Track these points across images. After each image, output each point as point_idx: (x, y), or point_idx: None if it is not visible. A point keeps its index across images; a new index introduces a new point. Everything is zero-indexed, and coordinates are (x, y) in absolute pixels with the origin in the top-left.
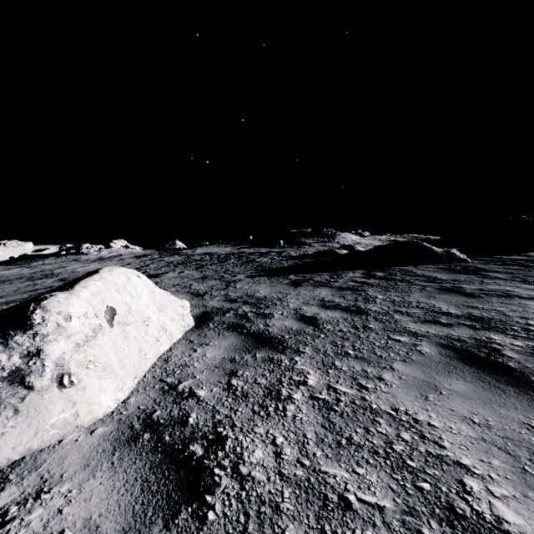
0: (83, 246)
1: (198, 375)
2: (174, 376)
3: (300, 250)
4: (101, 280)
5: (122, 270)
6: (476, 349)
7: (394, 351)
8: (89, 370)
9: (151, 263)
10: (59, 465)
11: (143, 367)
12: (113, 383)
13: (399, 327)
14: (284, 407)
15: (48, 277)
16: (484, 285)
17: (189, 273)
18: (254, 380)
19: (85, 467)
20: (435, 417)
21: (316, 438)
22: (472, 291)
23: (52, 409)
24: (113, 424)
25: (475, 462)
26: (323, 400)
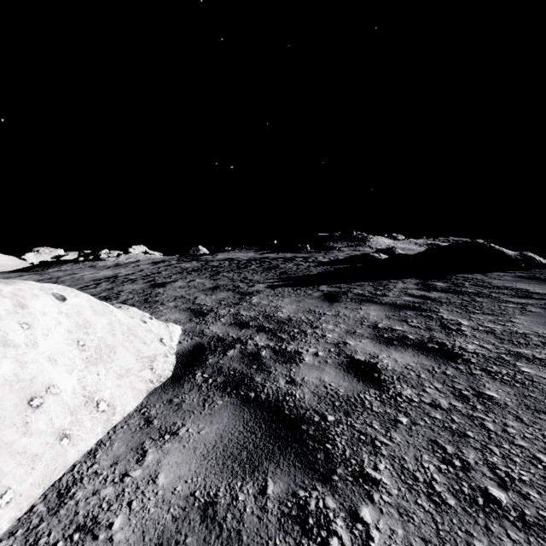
0: (101, 252)
1: None
2: None
3: (329, 255)
4: None
5: (14, 288)
6: None
7: None
8: None
9: (164, 269)
10: None
11: None
12: None
13: None
14: None
15: None
16: None
17: (201, 281)
18: None
19: None
20: None
21: None
22: None
23: None
24: None
25: None
26: None
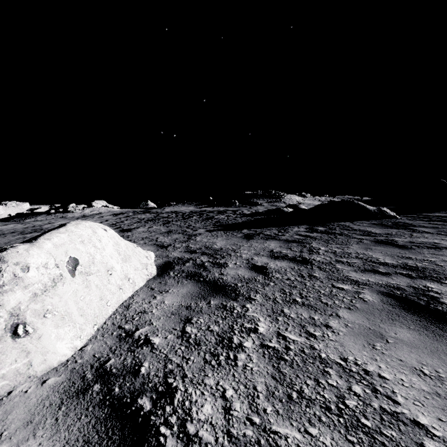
0: (70, 206)
1: (155, 321)
2: (133, 323)
3: (252, 209)
4: (66, 233)
5: (89, 224)
6: (416, 297)
7: (338, 299)
8: (46, 319)
9: (125, 219)
10: (2, 421)
11: (104, 314)
12: (70, 331)
13: (341, 276)
14: (235, 356)
15: (37, 231)
16: (414, 238)
17: (157, 228)
18: (207, 327)
19: (28, 424)
20: (385, 368)
21: (266, 391)
22: (404, 243)
23: (3, 359)
24: (66, 373)
25: (433, 422)
26: (273, 349)
